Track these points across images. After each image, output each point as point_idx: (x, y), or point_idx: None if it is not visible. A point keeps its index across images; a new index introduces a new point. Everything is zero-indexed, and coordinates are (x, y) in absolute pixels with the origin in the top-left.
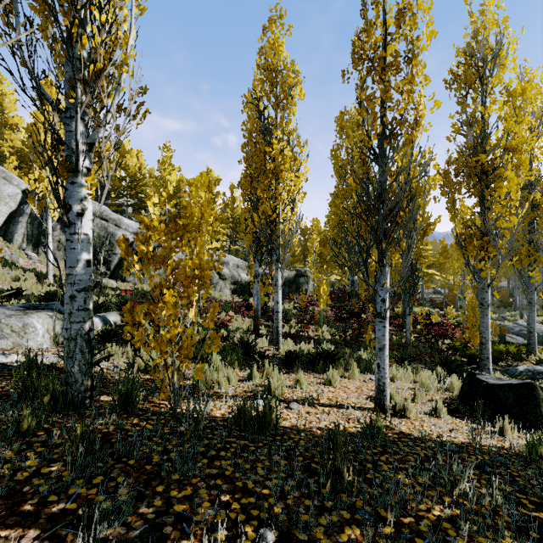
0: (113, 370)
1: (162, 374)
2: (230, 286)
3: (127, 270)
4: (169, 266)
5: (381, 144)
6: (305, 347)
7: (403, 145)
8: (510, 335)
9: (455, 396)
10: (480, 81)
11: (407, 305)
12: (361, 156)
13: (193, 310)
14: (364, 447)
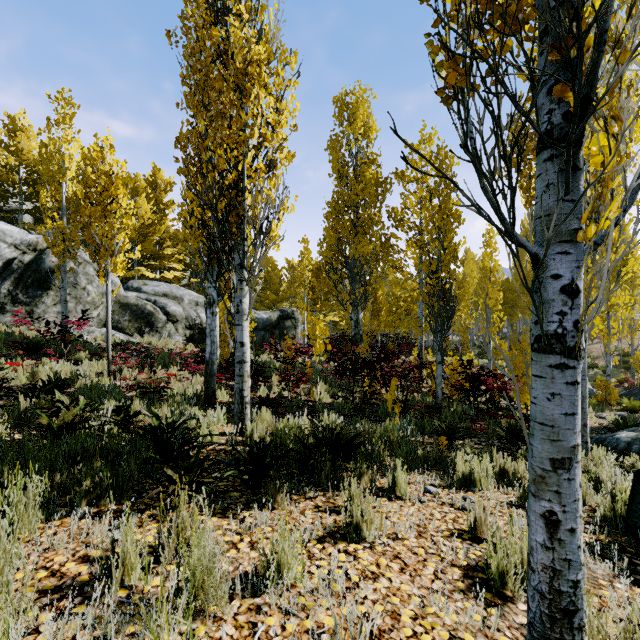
0: None
1: None
2: (184, 331)
3: (0, 304)
4: None
5: None
6: (292, 424)
7: None
8: None
9: (601, 519)
10: None
11: (438, 350)
12: None
13: None
14: None
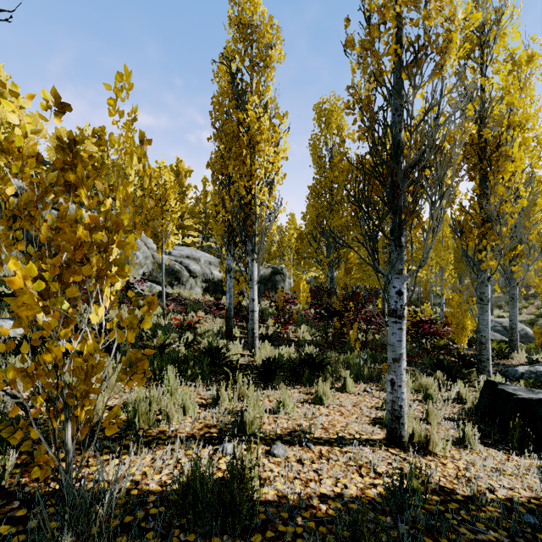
0: (1, 403)
1: (36, 431)
2: (201, 284)
3: None
4: (43, 224)
5: (396, 79)
6: (284, 351)
7: (435, 68)
8: None
9: (468, 410)
10: (481, 48)
11: None
12: (368, 98)
13: (103, 309)
14: (403, 539)
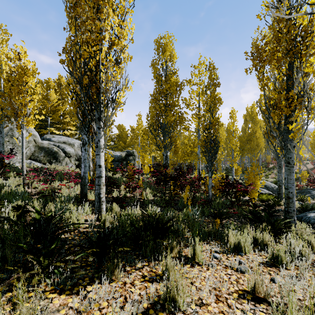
0: None
1: None
2: (74, 162)
3: None
4: None
5: None
6: (130, 213)
7: None
8: (260, 188)
9: None
10: None
11: (209, 170)
12: None
13: None
14: None
